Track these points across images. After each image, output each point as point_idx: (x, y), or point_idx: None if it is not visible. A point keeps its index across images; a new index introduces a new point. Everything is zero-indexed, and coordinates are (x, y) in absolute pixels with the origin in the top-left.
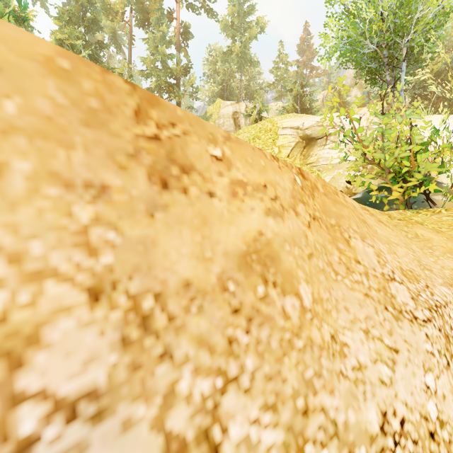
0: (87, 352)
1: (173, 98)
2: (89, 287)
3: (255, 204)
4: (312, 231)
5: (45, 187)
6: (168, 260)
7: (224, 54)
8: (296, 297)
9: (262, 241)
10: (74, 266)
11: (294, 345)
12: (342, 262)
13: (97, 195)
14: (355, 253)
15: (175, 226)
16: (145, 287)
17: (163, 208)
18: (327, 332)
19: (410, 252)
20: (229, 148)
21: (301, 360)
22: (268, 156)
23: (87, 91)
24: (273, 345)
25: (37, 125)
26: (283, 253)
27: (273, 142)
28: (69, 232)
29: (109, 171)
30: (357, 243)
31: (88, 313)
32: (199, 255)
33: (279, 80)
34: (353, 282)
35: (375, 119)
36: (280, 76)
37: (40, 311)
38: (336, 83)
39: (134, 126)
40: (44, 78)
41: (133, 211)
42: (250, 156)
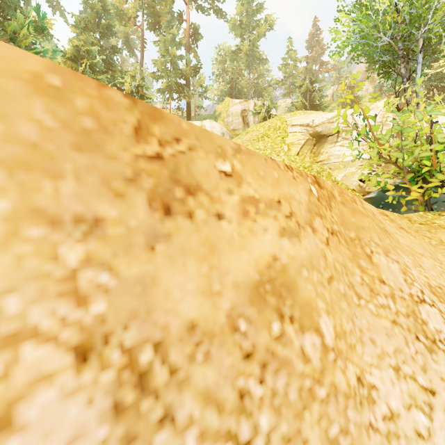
0: (71, 428)
1: (183, 98)
2: (76, 345)
3: (268, 223)
4: (331, 248)
5: (26, 228)
6: (171, 300)
7: (233, 53)
8: (317, 334)
9: (276, 267)
10: (59, 321)
11: (315, 394)
12: (364, 283)
13: (88, 230)
14: (379, 270)
15: (179, 258)
16: (143, 337)
17: (166, 238)
18: (352, 374)
19: (436, 263)
20: (239, 161)
21: (325, 414)
22: (282, 166)
23: (80, 110)
24: (291, 396)
25: (19, 155)
26: (300, 281)
27: (282, 140)
28: (54, 279)
29: (103, 201)
30: (380, 259)
31: (74, 378)
32: (206, 289)
33: (288, 76)
34: (378, 306)
35: (389, 115)
36: (289, 72)
37: (14, 384)
38: (346, 77)
39: (134, 145)
40: (30, 99)
41: (130, 246)
42: (263, 168)
